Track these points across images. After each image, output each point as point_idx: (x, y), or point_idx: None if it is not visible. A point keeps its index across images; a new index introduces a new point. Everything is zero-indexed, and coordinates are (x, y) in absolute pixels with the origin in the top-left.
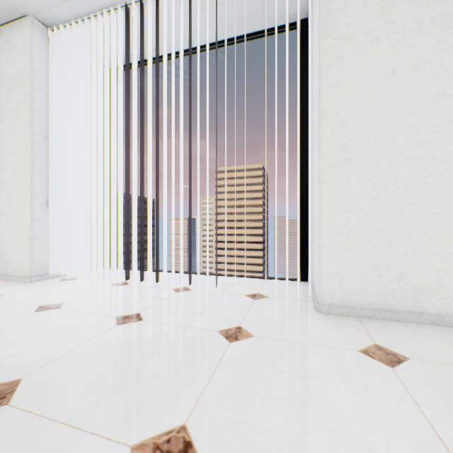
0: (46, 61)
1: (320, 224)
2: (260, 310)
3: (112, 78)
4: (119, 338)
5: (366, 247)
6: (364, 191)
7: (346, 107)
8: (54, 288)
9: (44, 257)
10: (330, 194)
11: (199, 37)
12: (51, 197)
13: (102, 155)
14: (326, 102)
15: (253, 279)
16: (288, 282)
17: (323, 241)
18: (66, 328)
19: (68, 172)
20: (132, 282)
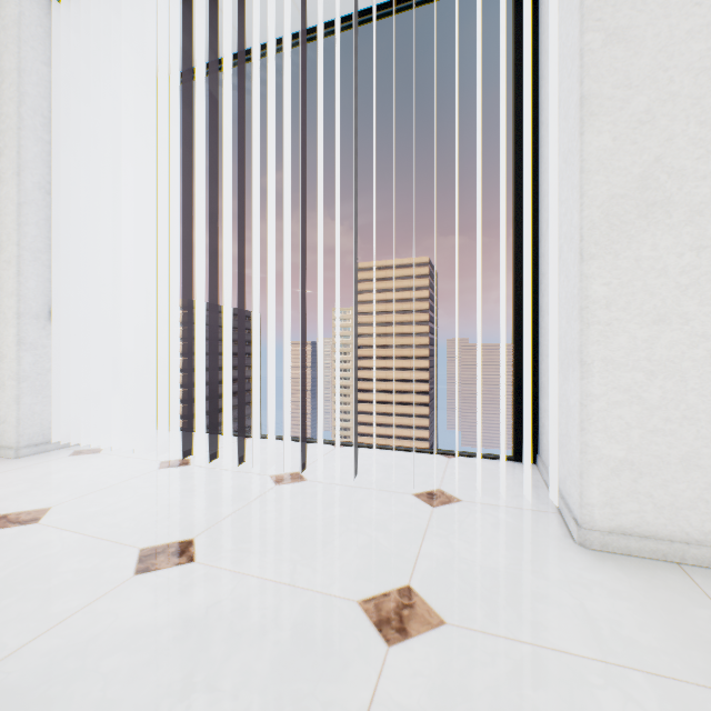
0: (47, 57)
1: (584, 351)
2: (450, 536)
3: (172, 94)
4: (126, 620)
5: (698, 403)
6: (694, 275)
7: (648, 85)
8: (50, 471)
9: (43, 411)
10: (608, 283)
11: (324, 3)
12: (56, 303)
13: (154, 230)
14: (600, 80)
15: (426, 457)
16: (494, 464)
17: (591, 387)
18: (23, 580)
19: (90, 258)
20: (199, 459)
